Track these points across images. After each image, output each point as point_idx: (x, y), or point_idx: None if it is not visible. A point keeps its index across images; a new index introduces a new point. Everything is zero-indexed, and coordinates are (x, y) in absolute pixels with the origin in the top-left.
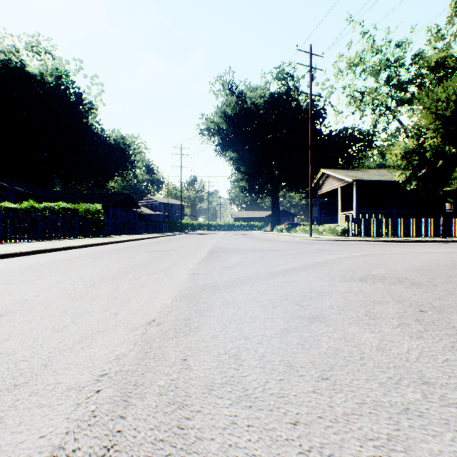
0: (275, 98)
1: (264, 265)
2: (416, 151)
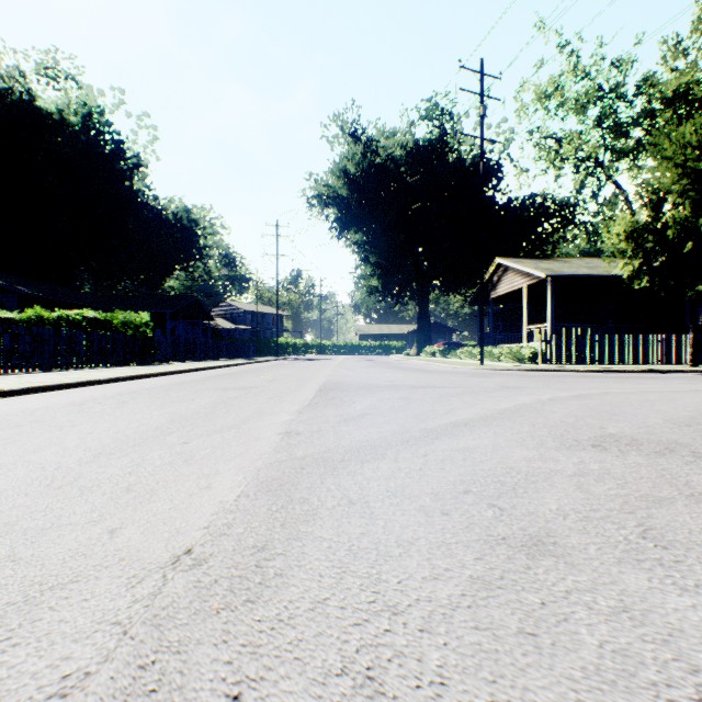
0: (424, 148)
1: (413, 416)
2: (650, 228)
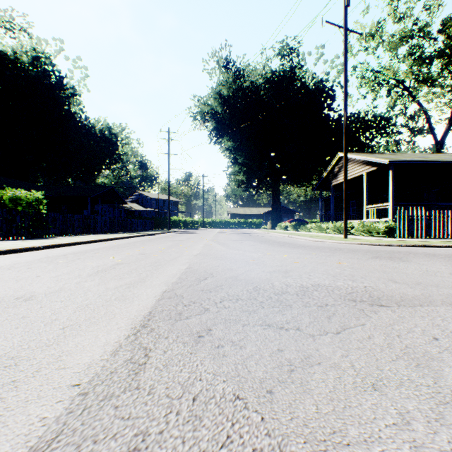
0: (278, 76)
1: None
2: None
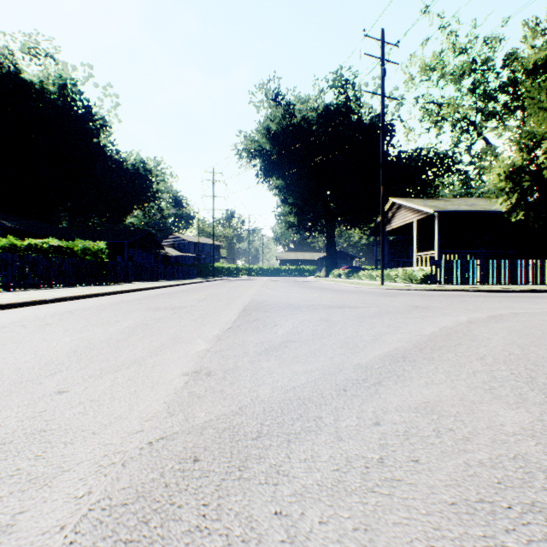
0: (332, 110)
1: (340, 344)
2: (525, 170)
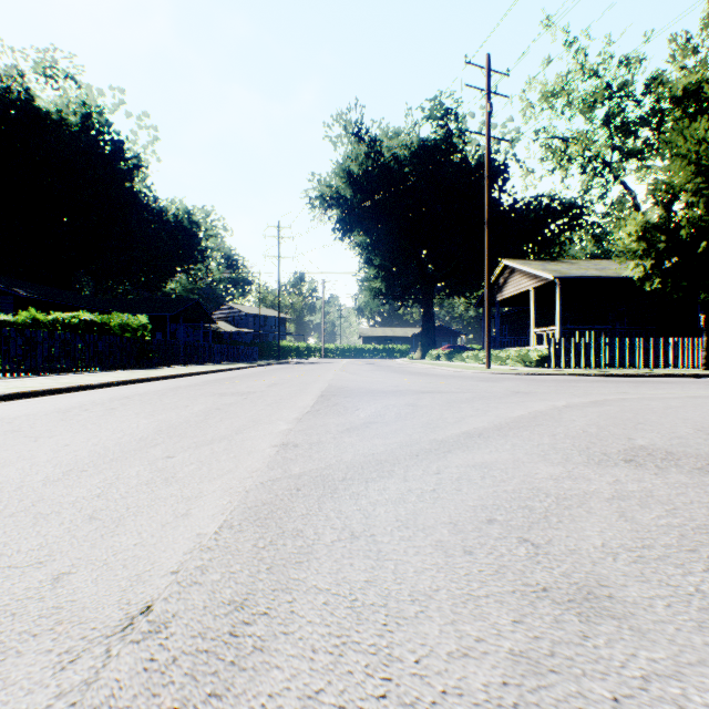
0: (429, 148)
1: (422, 425)
2: (662, 228)
